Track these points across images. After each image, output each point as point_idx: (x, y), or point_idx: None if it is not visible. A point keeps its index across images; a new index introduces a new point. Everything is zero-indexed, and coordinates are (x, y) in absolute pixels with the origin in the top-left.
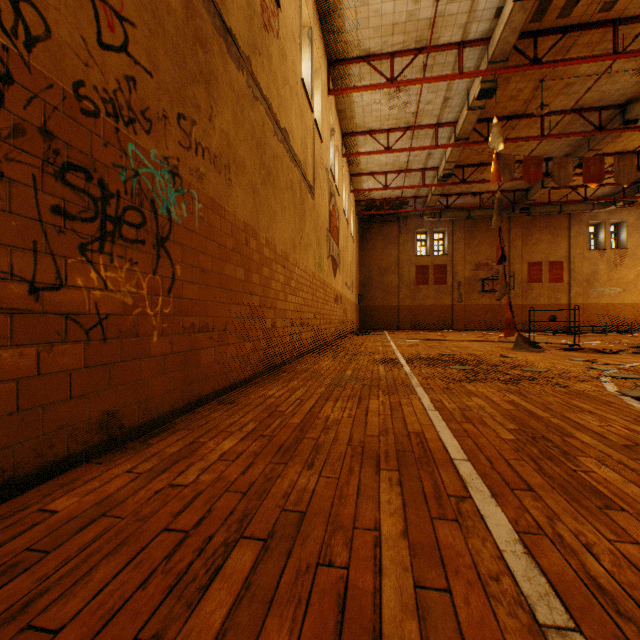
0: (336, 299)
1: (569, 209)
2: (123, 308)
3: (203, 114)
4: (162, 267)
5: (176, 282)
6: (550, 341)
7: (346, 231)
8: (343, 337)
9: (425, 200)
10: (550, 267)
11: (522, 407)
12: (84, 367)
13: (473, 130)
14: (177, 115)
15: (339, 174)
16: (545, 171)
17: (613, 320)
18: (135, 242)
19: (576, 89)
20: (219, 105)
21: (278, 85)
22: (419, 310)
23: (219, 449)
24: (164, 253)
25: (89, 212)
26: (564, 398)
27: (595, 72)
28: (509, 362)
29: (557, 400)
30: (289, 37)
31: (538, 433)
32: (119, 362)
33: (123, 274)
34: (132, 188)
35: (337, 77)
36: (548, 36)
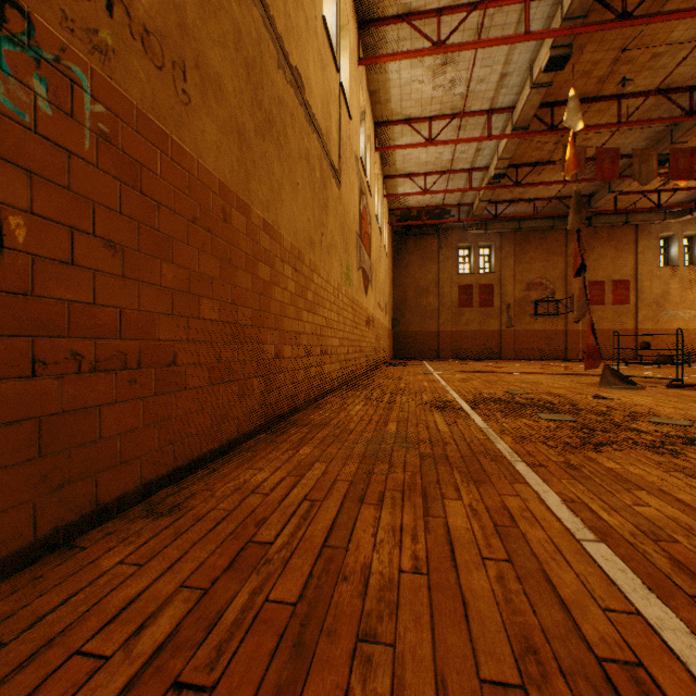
0: (368, 322)
1: (637, 219)
2: None
3: None
4: None
5: (8, 255)
6: (631, 374)
7: (379, 242)
8: (376, 368)
9: (470, 209)
10: (614, 287)
11: None
12: None
13: (534, 117)
14: None
15: (371, 170)
16: None
17: (687, 348)
18: None
19: (665, 62)
20: None
21: None
22: (462, 336)
23: None
24: None
25: None
26: None
27: (692, 38)
28: (617, 407)
29: None
30: None
31: None
32: None
33: None
34: None
35: (369, 45)
36: None
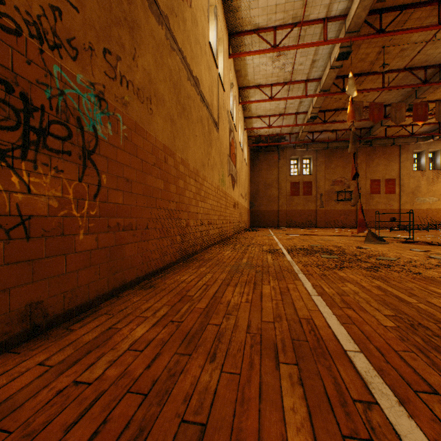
0: (234, 205)
1: (400, 142)
2: (48, 210)
3: (127, 53)
4: (88, 175)
5: (102, 189)
6: (389, 236)
7: (241, 157)
8: (239, 232)
9: (297, 136)
10: (386, 183)
11: (390, 292)
12: (4, 264)
13: (333, 84)
14: (103, 49)
15: (236, 116)
16: (384, 114)
17: (431, 220)
18: (61, 152)
19: (408, 53)
20: (142, 48)
21: (191, 43)
22: (292, 213)
23: (131, 336)
24: (90, 164)
25: (10, 121)
26: (421, 284)
27: (423, 40)
28: (365, 252)
29: (416, 286)
30: (199, 9)
31: (414, 320)
32: (43, 258)
33: (48, 180)
34: (57, 105)
35: (235, 45)
36: (390, 12)
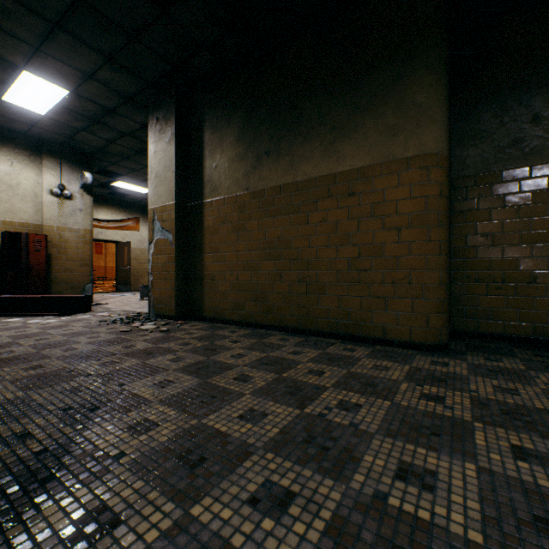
0: None
1: None
2: None
3: None
4: None
5: None
6: None
7: None
8: None
9: None
10: (97, 245)
11: None
12: None
13: None
14: None
15: None
16: None
17: None
18: None
19: None
20: None
21: None
22: None
23: None
24: None
25: None
26: None
27: None
28: None
29: None
30: None
31: None
32: None
33: None
34: None
35: None
36: None
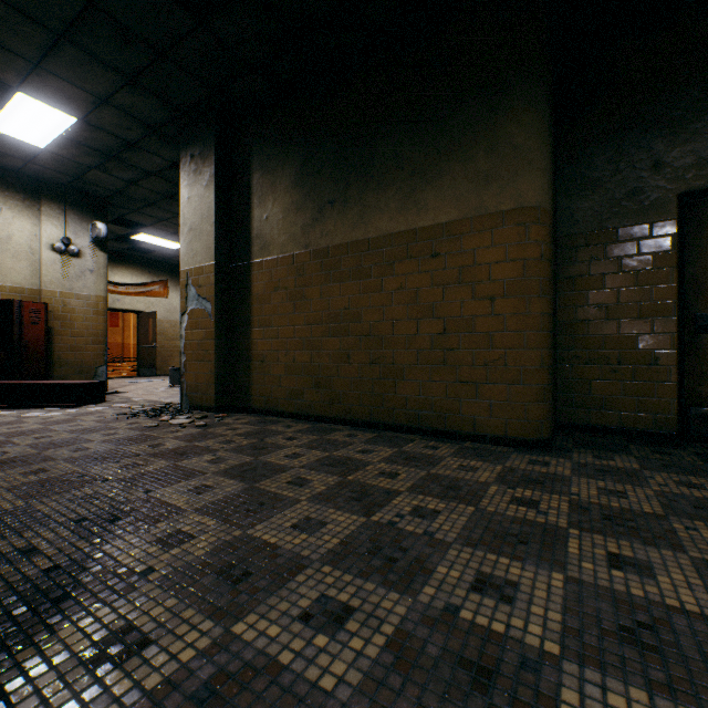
0: None
1: None
2: None
3: None
4: None
5: None
6: None
7: None
8: None
9: None
10: (111, 316)
11: None
12: None
13: None
14: None
15: None
16: None
17: None
18: None
19: None
20: None
21: None
22: None
23: None
24: None
25: None
26: None
27: None
28: None
29: None
30: None
31: None
32: None
33: None
34: None
35: None
36: None
